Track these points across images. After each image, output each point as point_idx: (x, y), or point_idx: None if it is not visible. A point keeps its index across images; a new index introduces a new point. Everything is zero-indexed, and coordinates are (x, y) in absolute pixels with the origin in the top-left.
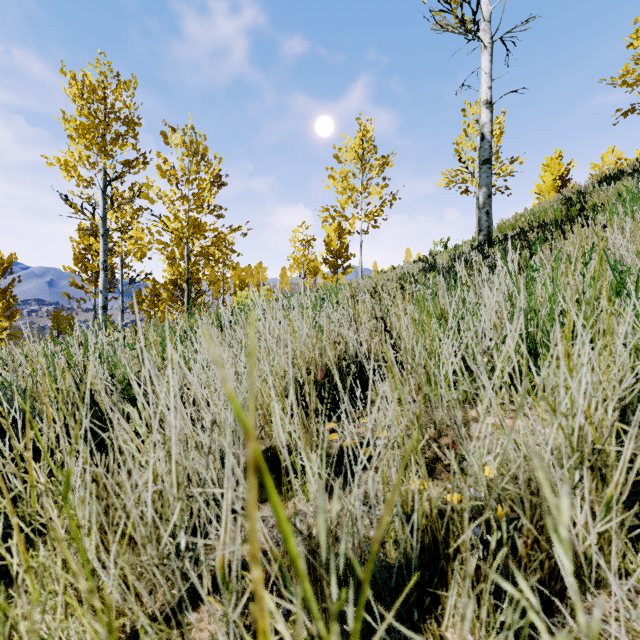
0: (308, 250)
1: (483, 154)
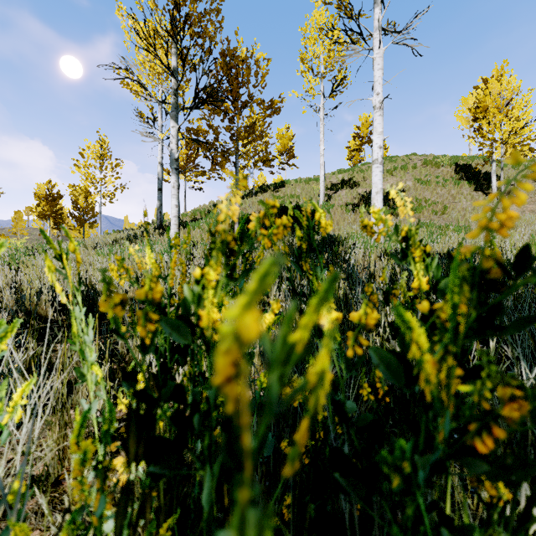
0: (55, 205)
1: (159, 186)
